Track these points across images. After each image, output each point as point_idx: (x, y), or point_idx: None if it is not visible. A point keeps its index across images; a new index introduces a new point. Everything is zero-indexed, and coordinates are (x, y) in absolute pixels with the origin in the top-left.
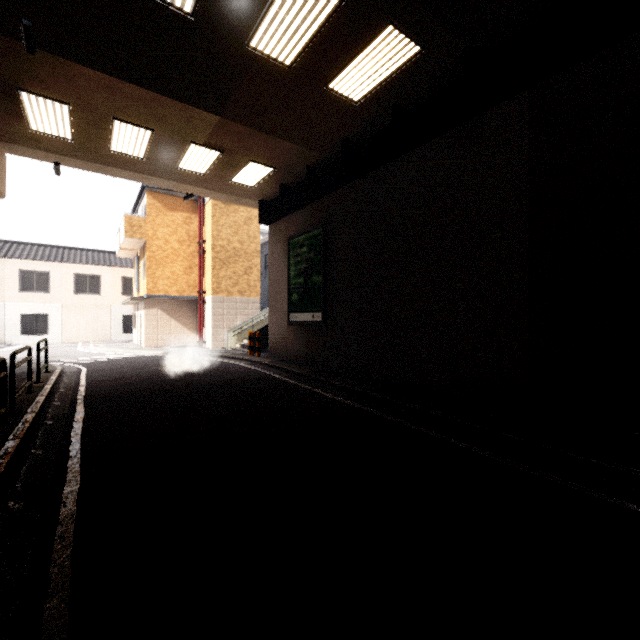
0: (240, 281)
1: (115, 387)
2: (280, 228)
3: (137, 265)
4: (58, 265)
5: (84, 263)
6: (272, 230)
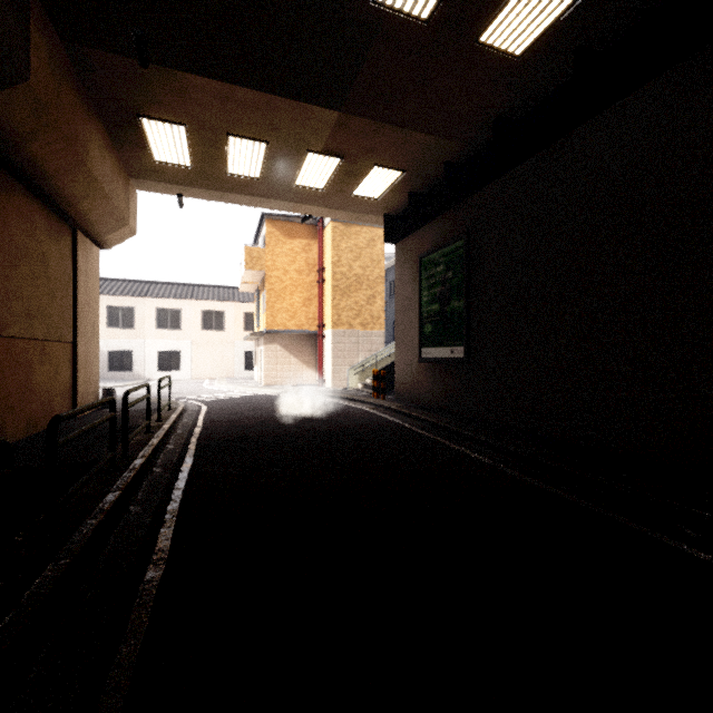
0: (362, 312)
1: (229, 430)
2: (409, 245)
3: (257, 299)
4: (188, 302)
5: (210, 299)
6: (399, 249)
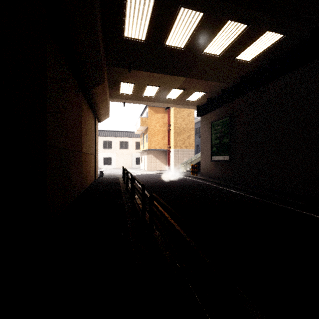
0: (185, 142)
1: (148, 184)
2: (206, 118)
3: (143, 137)
4: (114, 138)
5: (123, 137)
6: (202, 119)
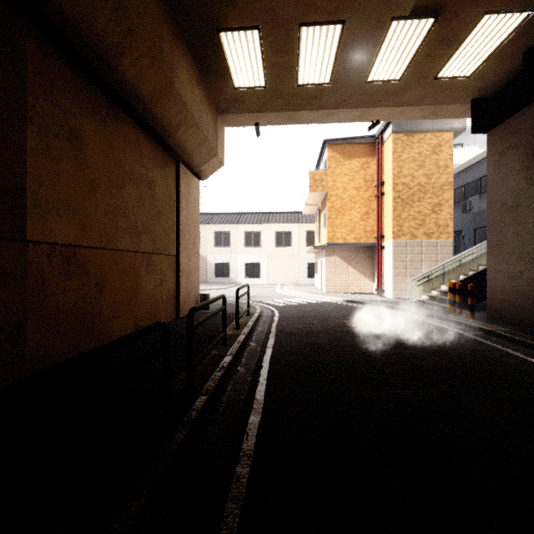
0: (426, 221)
1: (302, 349)
2: (517, 126)
3: (318, 218)
4: (265, 226)
5: (281, 222)
6: (496, 136)
